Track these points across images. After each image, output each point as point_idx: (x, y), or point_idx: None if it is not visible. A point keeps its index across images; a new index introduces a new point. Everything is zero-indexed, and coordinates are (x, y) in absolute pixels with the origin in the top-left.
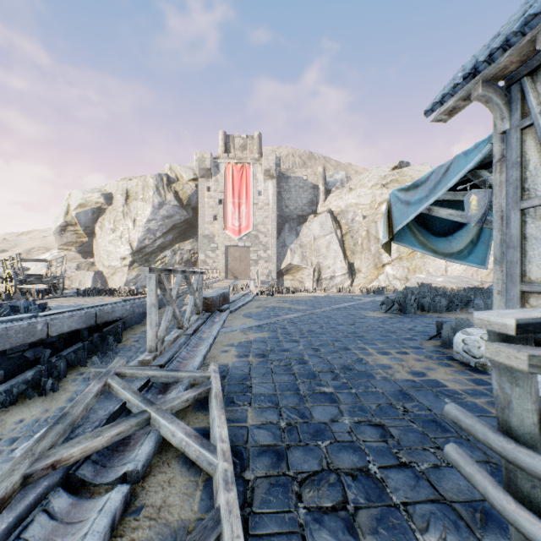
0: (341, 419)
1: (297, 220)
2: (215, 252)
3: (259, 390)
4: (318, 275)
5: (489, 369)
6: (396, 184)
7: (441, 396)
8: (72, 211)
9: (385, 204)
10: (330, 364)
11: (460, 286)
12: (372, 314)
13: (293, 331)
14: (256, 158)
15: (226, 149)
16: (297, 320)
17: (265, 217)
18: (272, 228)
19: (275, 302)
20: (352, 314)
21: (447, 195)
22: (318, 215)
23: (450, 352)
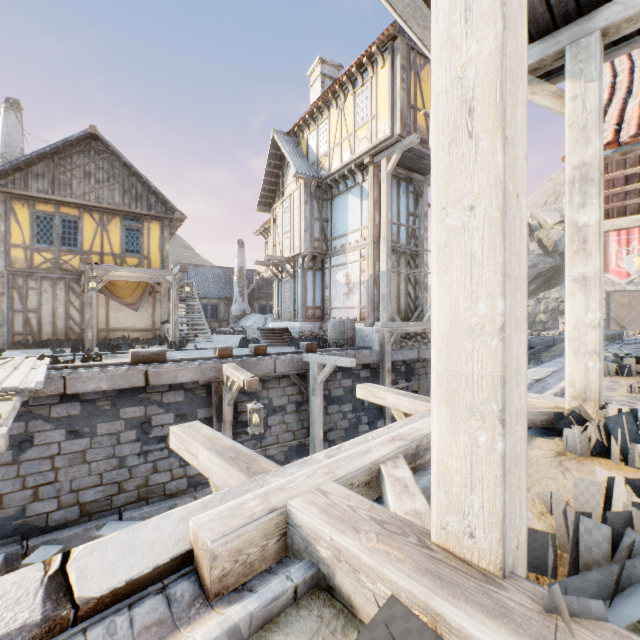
0: None
1: None
2: None
3: None
4: None
5: None
6: None
7: None
8: None
9: None
10: None
11: None
12: None
13: None
14: None
15: None
16: None
17: None
18: None
19: None
20: None
21: None
22: None
23: None
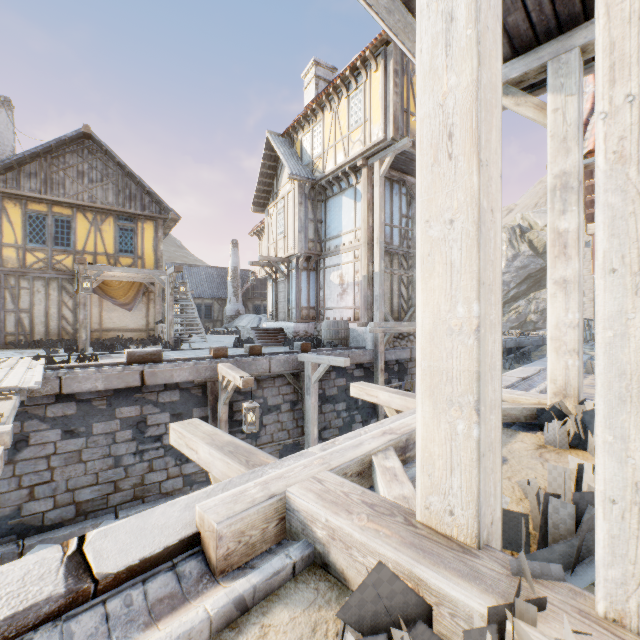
0: None
1: None
2: None
3: None
4: None
5: None
6: None
7: None
8: None
9: None
10: None
11: None
12: None
13: None
14: None
15: None
16: None
17: None
18: None
19: None
20: None
21: None
22: None
23: None
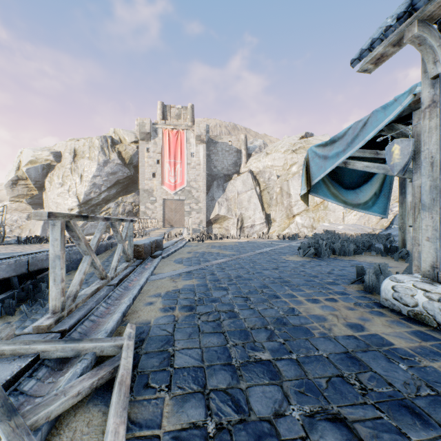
0: (288, 411)
1: (223, 178)
2: (154, 204)
3: (183, 362)
4: (241, 224)
5: (425, 319)
6: (303, 150)
7: (393, 359)
8: (23, 167)
9: (294, 166)
10: (263, 317)
11: (357, 232)
12: (292, 258)
13: (222, 277)
14: (189, 125)
15: (163, 117)
16: (225, 265)
17: (197, 175)
18: (203, 185)
19: (205, 247)
20: (274, 258)
21: (357, 152)
22: (241, 175)
23: (376, 297)
